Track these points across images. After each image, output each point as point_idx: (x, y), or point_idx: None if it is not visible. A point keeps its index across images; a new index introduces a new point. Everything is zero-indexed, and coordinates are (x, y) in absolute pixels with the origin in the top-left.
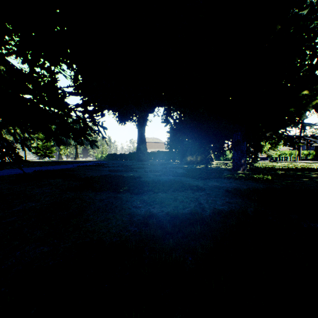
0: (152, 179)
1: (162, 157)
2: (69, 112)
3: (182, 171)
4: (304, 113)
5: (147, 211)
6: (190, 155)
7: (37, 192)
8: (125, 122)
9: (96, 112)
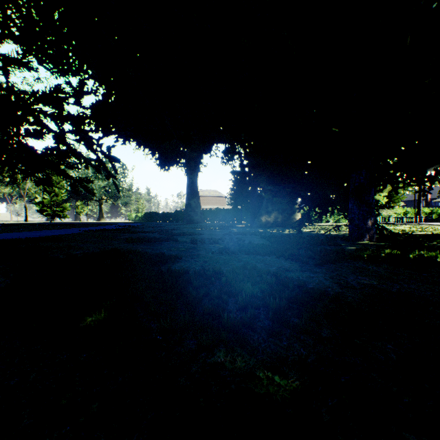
0: (202, 261)
1: (223, 217)
2: (17, 111)
3: (260, 240)
4: None
5: None
6: (265, 214)
7: None
8: (169, 167)
9: (88, 121)
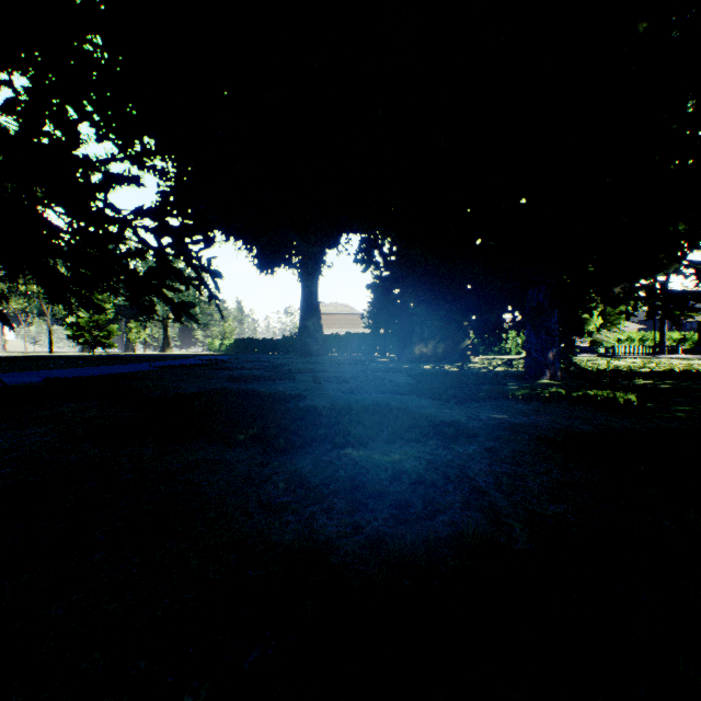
0: (330, 400)
1: (357, 347)
2: (119, 229)
3: (405, 379)
4: None
5: (306, 528)
6: (420, 342)
7: None
8: (274, 268)
9: (190, 233)
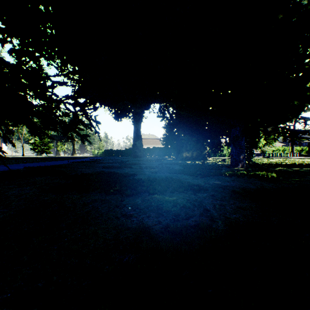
0: (147, 176)
1: (158, 153)
2: (58, 104)
3: (179, 167)
4: (307, 106)
5: (140, 222)
6: (185, 151)
7: (12, 193)
8: (121, 118)
9: (87, 105)
